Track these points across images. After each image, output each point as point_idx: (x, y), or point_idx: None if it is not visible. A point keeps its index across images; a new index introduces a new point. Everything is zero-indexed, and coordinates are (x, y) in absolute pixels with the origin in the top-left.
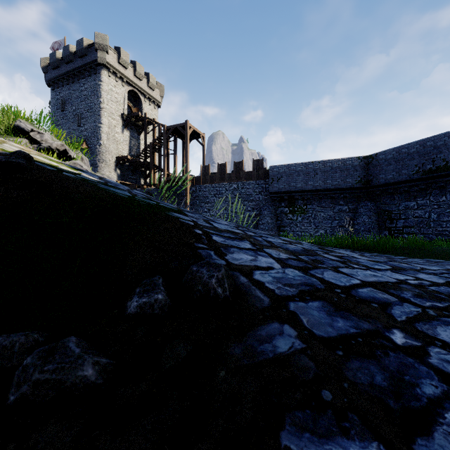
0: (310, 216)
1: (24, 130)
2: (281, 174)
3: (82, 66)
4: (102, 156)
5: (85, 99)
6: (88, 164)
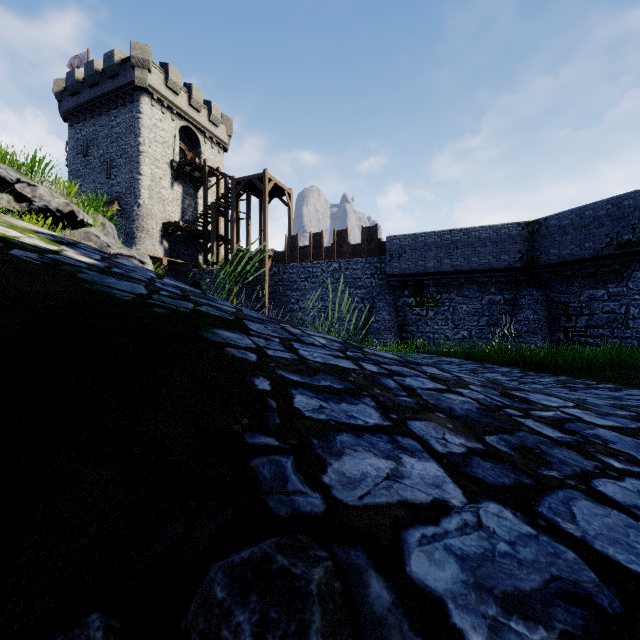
0: (446, 311)
1: (5, 180)
2: (404, 247)
3: (113, 91)
4: (142, 222)
5: (117, 139)
6: (115, 234)
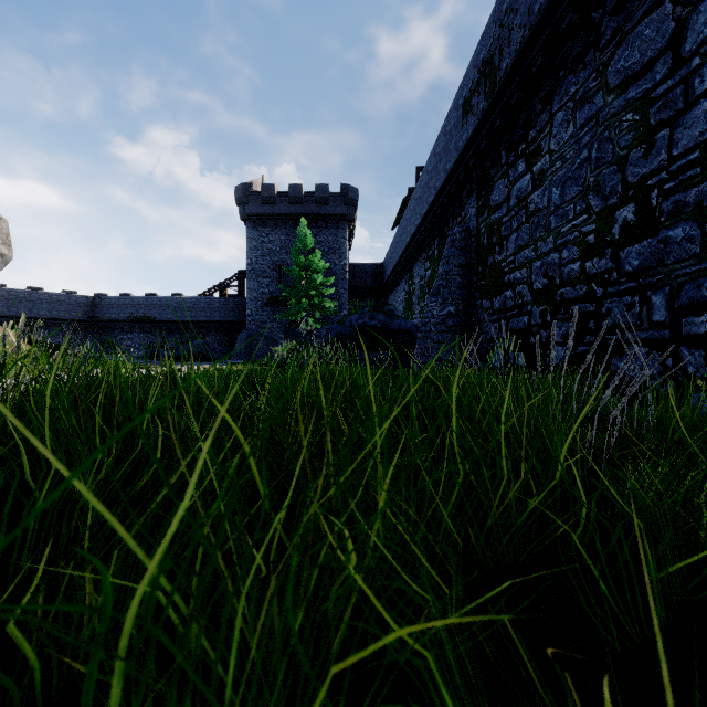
0: None
1: None
2: (0, 297)
3: None
4: None
5: None
6: None
